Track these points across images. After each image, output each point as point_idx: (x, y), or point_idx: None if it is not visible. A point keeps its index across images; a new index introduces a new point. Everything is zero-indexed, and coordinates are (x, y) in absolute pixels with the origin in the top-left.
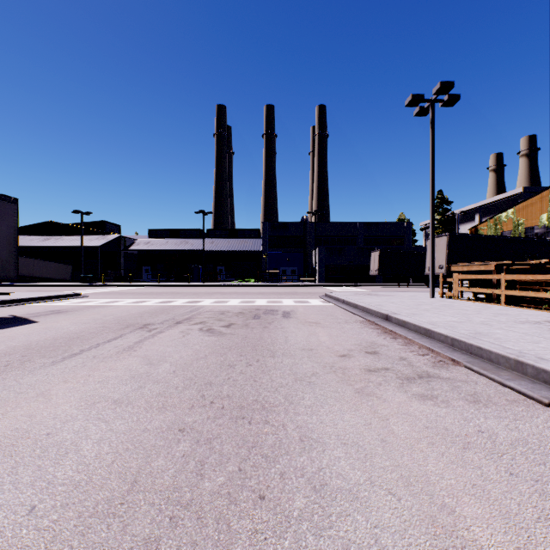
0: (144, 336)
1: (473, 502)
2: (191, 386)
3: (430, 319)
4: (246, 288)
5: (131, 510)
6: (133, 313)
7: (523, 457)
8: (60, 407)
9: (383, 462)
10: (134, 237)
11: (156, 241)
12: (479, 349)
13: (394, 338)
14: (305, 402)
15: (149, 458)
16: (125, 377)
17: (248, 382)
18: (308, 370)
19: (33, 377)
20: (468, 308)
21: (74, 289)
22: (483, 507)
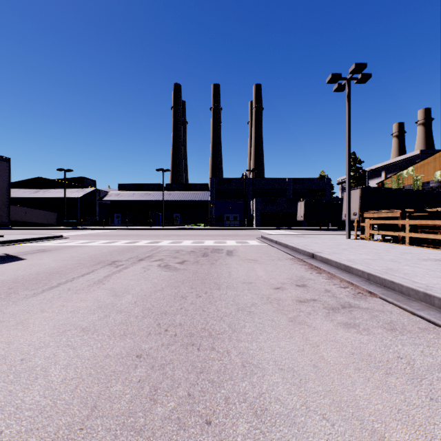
0: (112, 271)
1: (400, 427)
2: (149, 315)
3: (349, 257)
4: (197, 231)
5: (89, 436)
6: (104, 251)
7: (440, 382)
8: (35, 335)
9: (316, 387)
10: (107, 190)
11: (125, 193)
12: (392, 283)
13: (319, 273)
14: (246, 330)
15: (109, 383)
16: (94, 307)
17: (198, 312)
18: (249, 301)
19: (15, 307)
20: (379, 247)
21: (58, 231)
22: (410, 433)
